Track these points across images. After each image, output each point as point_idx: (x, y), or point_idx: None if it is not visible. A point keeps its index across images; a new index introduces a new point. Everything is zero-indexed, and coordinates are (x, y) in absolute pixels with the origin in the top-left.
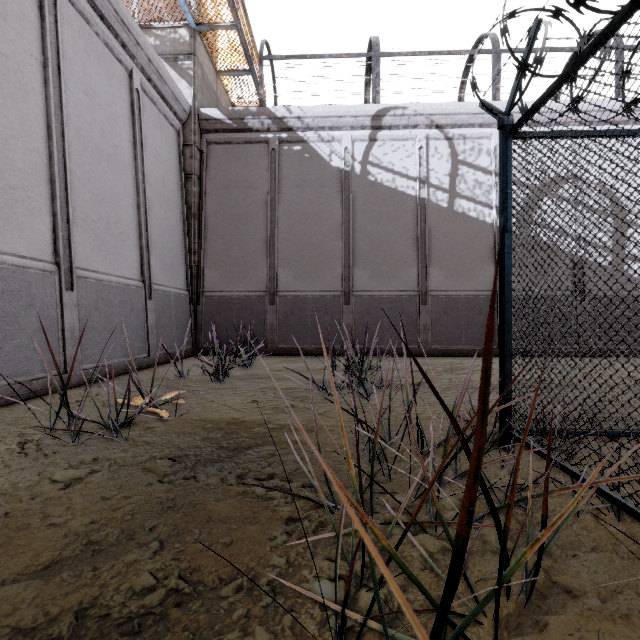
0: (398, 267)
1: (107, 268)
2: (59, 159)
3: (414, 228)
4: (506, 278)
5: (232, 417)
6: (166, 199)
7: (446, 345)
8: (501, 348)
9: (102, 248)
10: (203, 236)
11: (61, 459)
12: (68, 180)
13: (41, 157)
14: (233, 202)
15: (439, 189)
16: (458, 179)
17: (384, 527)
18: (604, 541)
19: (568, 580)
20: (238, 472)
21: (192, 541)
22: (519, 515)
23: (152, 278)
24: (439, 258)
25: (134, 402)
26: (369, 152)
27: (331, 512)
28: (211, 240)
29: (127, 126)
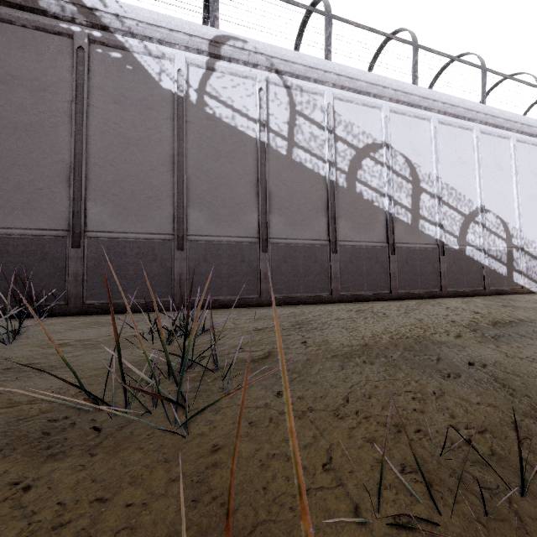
0: (238, 211)
1: None
2: None
3: (254, 172)
4: None
5: None
6: None
7: (286, 294)
8: None
9: None
10: None
11: None
12: None
13: None
14: (15, 104)
15: (279, 135)
16: (296, 129)
17: None
18: None
19: None
20: None
21: None
22: None
23: None
24: (279, 205)
25: None
26: (206, 81)
27: None
28: None
29: None
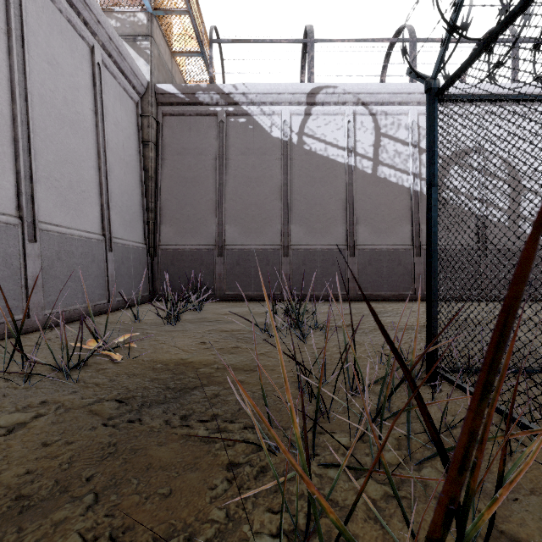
0: (329, 224)
1: (69, 222)
2: (22, 122)
3: (343, 191)
4: (433, 229)
5: (181, 358)
6: (125, 163)
7: (370, 292)
8: (428, 293)
9: (65, 204)
10: (159, 196)
11: (9, 402)
12: (31, 141)
13: (5, 119)
14: (186, 167)
15: (364, 157)
16: (381, 149)
17: (325, 471)
18: (541, 482)
19: (515, 529)
20: (182, 414)
21: (129, 492)
22: None
23: (112, 232)
24: (364, 217)
25: (89, 345)
26: (305, 125)
27: (272, 456)
28: (166, 200)
29: (89, 96)
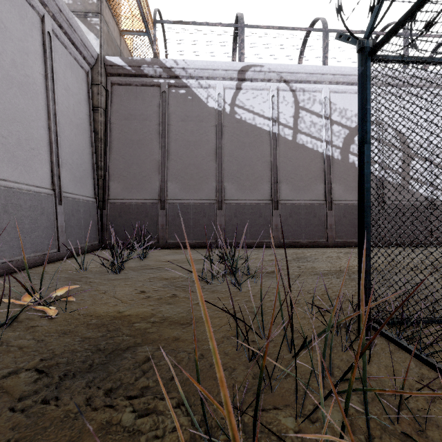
0: (257, 182)
1: (17, 177)
2: None
3: (268, 154)
4: (366, 185)
5: (118, 311)
6: (76, 125)
7: (291, 239)
8: (360, 248)
9: (12, 160)
10: (108, 156)
11: None
12: None
13: None
14: (132, 130)
15: (286, 126)
16: (299, 120)
17: None
18: None
19: None
20: (108, 388)
21: None
22: (415, 438)
23: (62, 187)
24: (286, 176)
25: (24, 299)
26: (236, 97)
27: None
28: (114, 159)
29: (39, 61)
